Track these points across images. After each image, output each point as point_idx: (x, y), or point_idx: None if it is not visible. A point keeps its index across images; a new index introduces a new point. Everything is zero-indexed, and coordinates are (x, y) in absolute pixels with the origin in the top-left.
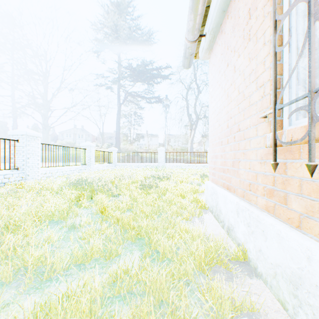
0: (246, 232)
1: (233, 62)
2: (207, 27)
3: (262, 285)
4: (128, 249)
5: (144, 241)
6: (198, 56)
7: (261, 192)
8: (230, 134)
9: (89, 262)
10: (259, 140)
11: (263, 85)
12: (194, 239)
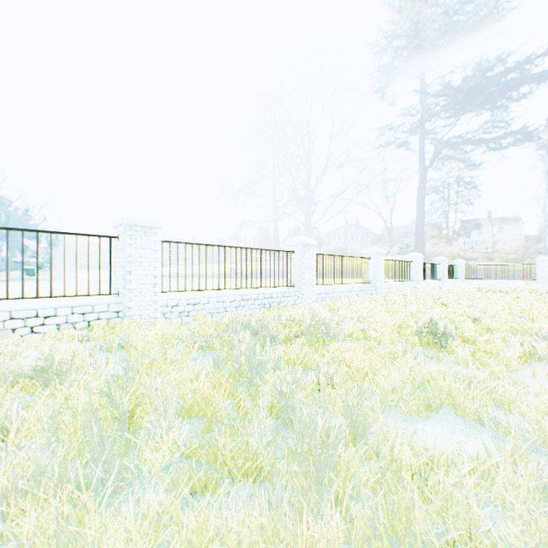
0: None
1: None
2: None
3: None
4: None
5: None
6: None
7: None
8: None
9: None
10: None
11: None
12: None
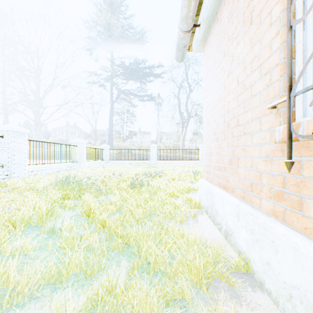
0: (250, 239)
1: (231, 51)
2: (202, 16)
3: (272, 306)
4: (115, 260)
5: (134, 250)
6: (192, 49)
7: (266, 194)
8: (227, 129)
9: (67, 279)
10: (264, 135)
11: (268, 73)
12: (190, 246)
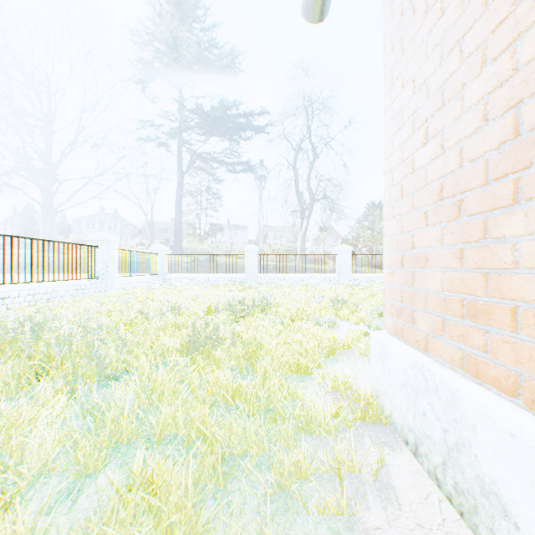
0: None
1: None
2: None
3: None
4: None
5: None
6: None
7: None
8: None
9: None
10: None
11: None
12: None
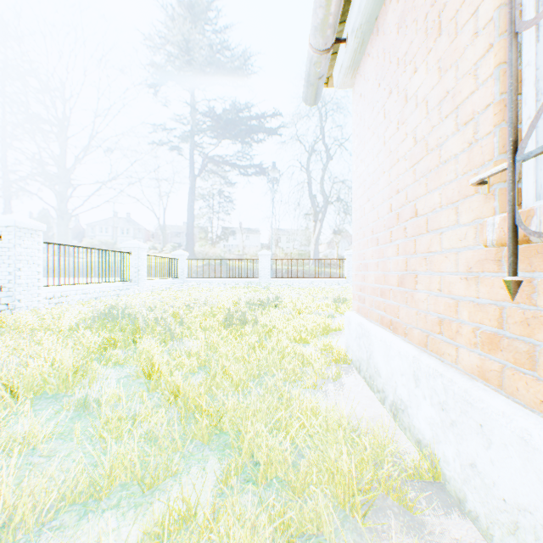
0: (438, 420)
1: (403, 84)
2: (350, 24)
3: None
4: (196, 457)
5: (229, 438)
6: (332, 82)
7: (468, 338)
8: (396, 223)
9: (108, 494)
10: (463, 232)
11: (472, 121)
12: (330, 431)
